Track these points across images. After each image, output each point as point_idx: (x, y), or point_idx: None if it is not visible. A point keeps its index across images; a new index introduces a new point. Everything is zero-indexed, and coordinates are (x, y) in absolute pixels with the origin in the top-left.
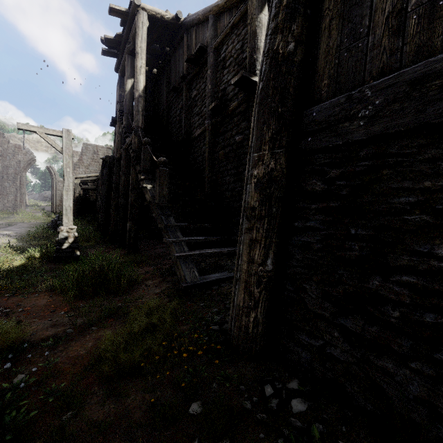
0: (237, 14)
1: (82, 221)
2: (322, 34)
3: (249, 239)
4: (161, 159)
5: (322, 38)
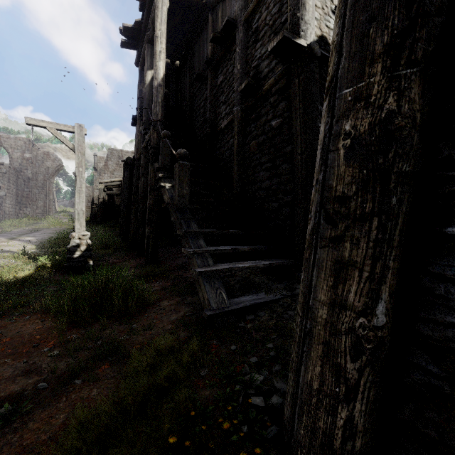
0: None
1: (106, 227)
2: None
3: (333, 261)
4: (181, 151)
5: None
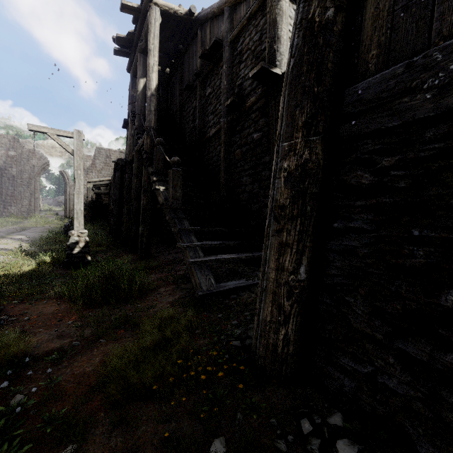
0: (255, 4)
1: (95, 226)
2: None
3: (278, 243)
4: (174, 159)
5: (369, 0)
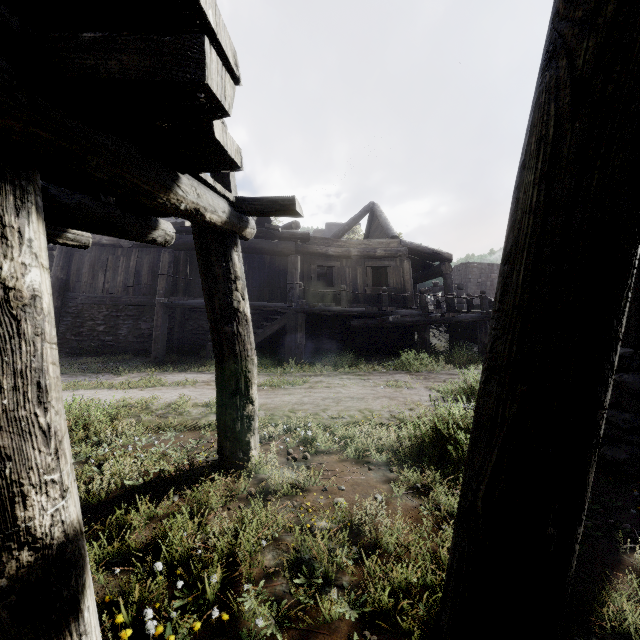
0: None
1: None
2: (71, 275)
3: None
4: None
5: (72, 276)
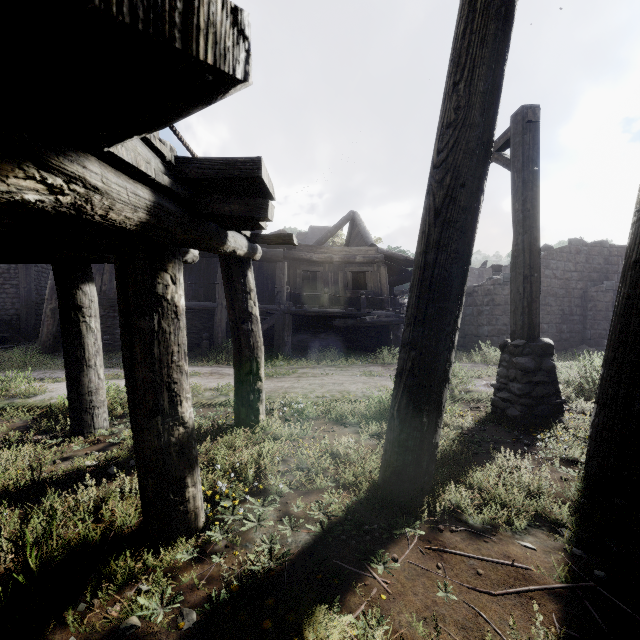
0: None
1: None
2: None
3: (48, 323)
4: None
5: None
